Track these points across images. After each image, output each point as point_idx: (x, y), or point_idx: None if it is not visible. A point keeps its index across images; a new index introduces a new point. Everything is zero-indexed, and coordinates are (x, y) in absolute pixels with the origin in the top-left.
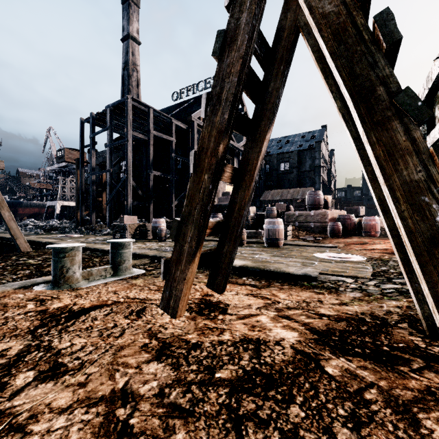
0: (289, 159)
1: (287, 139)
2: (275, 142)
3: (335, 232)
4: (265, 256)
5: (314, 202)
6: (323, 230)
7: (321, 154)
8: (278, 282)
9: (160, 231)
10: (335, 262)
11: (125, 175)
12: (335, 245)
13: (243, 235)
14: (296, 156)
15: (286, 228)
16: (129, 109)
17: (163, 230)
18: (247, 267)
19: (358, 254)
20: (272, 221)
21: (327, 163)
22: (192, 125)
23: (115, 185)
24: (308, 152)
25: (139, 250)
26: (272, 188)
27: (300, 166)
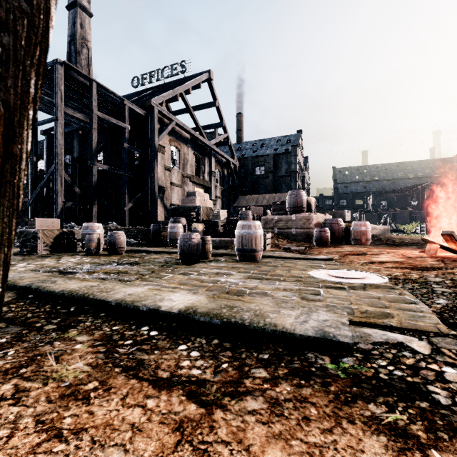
0: (264, 163)
1: (262, 142)
2: (250, 145)
3: (323, 239)
4: (236, 278)
5: (296, 203)
6: (307, 238)
7: (297, 159)
8: (263, 364)
9: (89, 240)
10: (349, 288)
11: (54, 166)
12: (330, 257)
13: (206, 245)
14: (272, 159)
15: (264, 235)
16: (60, 77)
17: (94, 239)
18: (194, 315)
19: (369, 271)
20: (247, 225)
21: (302, 170)
22: (152, 111)
23: (41, 179)
24: (284, 156)
25: (15, 274)
26: (247, 193)
27: (275, 170)
